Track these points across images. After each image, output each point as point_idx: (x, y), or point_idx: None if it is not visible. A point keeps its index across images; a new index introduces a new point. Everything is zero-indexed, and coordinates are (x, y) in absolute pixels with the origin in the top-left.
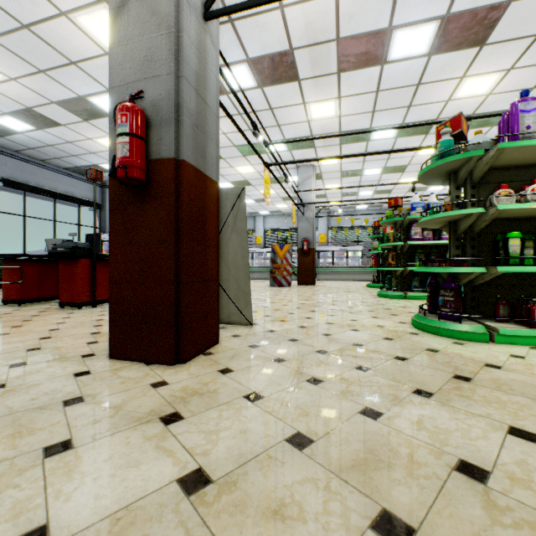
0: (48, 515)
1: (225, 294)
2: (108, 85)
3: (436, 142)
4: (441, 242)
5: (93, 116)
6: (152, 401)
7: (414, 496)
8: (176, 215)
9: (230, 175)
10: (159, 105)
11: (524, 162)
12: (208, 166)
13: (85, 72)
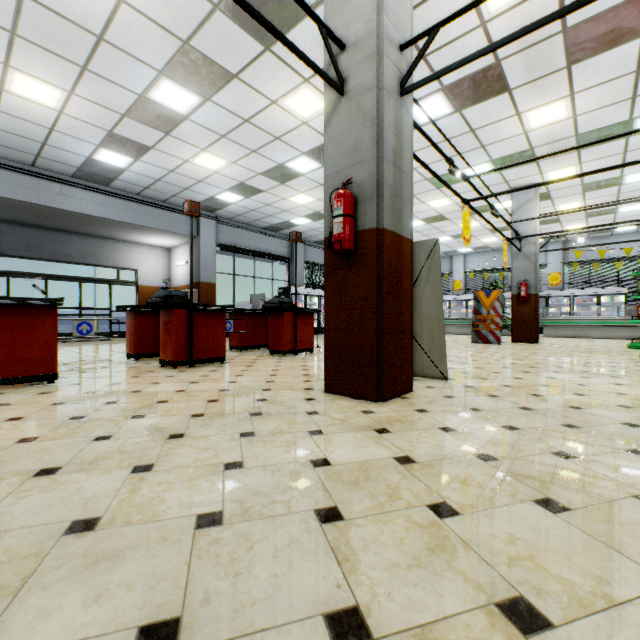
0: (325, 455)
1: (418, 346)
2: (303, 149)
3: None
4: None
5: (288, 179)
6: (365, 420)
7: (579, 498)
8: (377, 276)
9: (421, 212)
10: (364, 185)
11: None
12: (404, 227)
13: (285, 143)
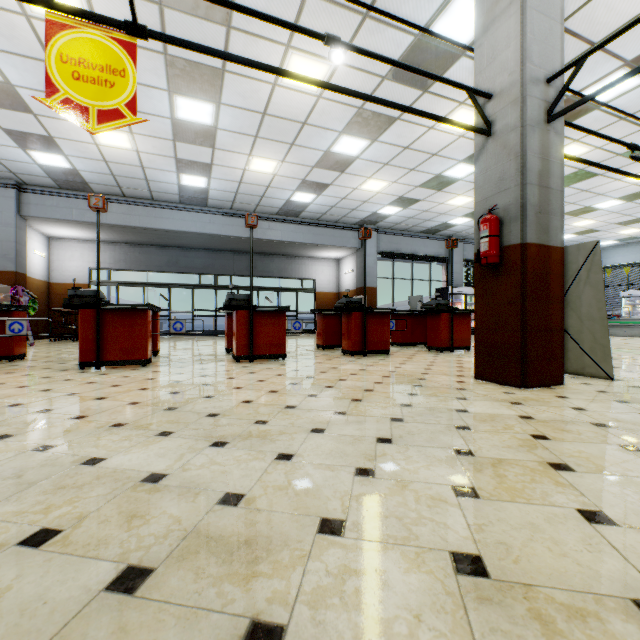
0: (465, 408)
1: (578, 346)
2: (459, 157)
3: None
4: None
5: (445, 185)
6: (503, 397)
7: None
8: (521, 283)
9: (615, 190)
10: (508, 208)
11: None
12: (551, 237)
13: (441, 157)
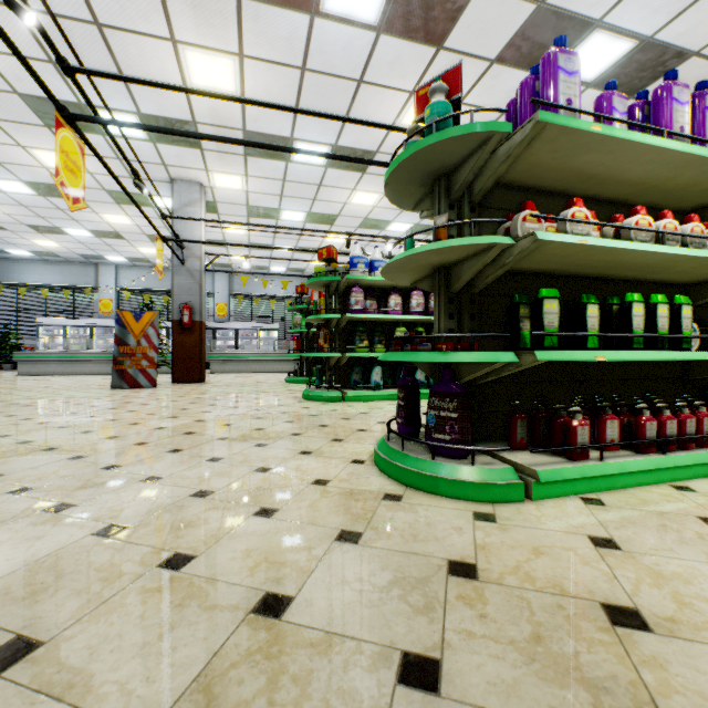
0: None
1: None
2: None
3: (416, 118)
4: (389, 317)
5: None
6: None
7: None
8: None
9: (22, 165)
10: None
11: (540, 178)
12: None
13: None
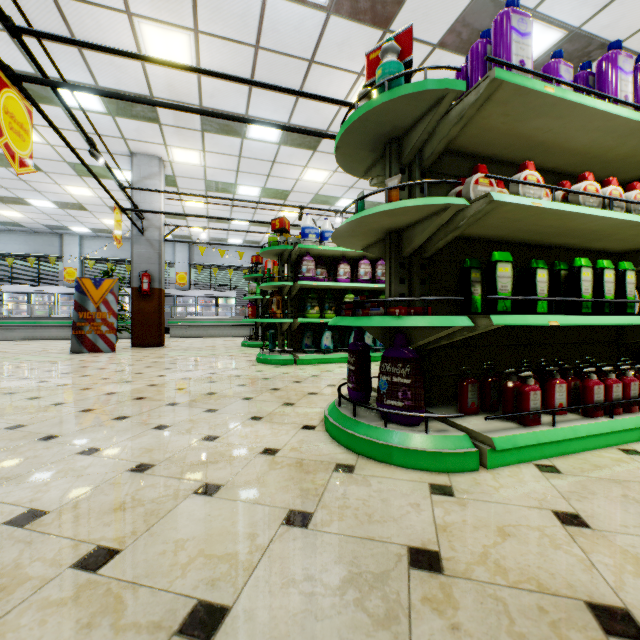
0: None
1: None
2: None
3: (367, 82)
4: (339, 284)
5: None
6: None
7: None
8: None
9: None
10: None
11: (489, 145)
12: None
13: None
